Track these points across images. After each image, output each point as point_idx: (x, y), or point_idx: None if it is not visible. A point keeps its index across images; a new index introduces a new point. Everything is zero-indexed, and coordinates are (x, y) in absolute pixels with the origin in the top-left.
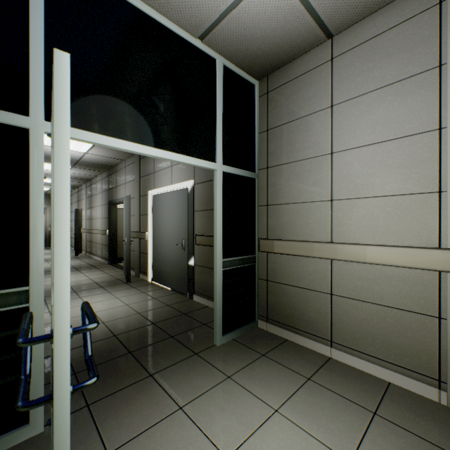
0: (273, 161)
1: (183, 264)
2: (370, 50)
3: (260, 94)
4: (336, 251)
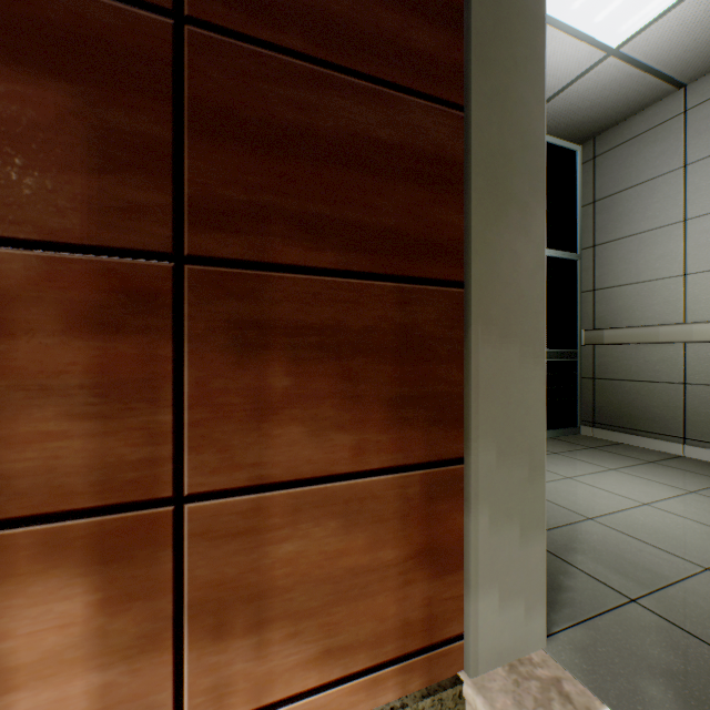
0: (601, 237)
1: None
2: None
3: (583, 161)
4: (690, 332)
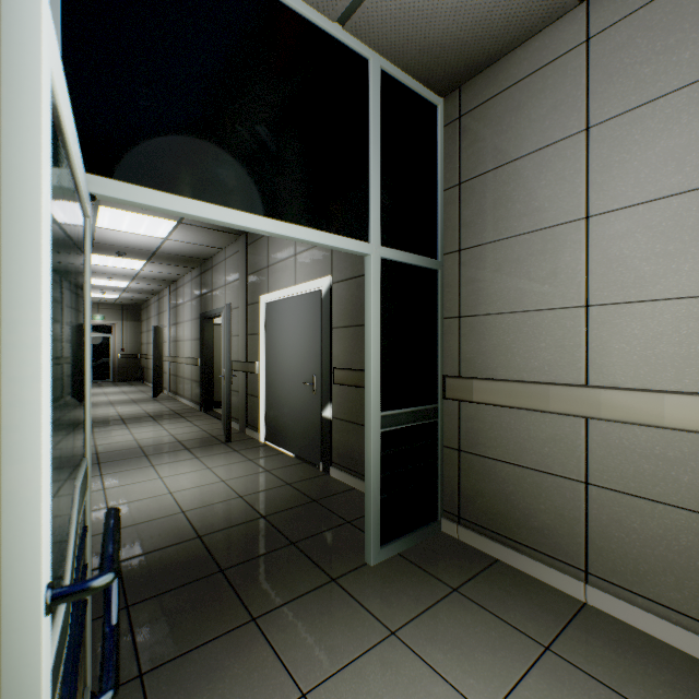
0: (470, 238)
1: (313, 415)
2: (672, 11)
3: (446, 121)
4: (597, 402)
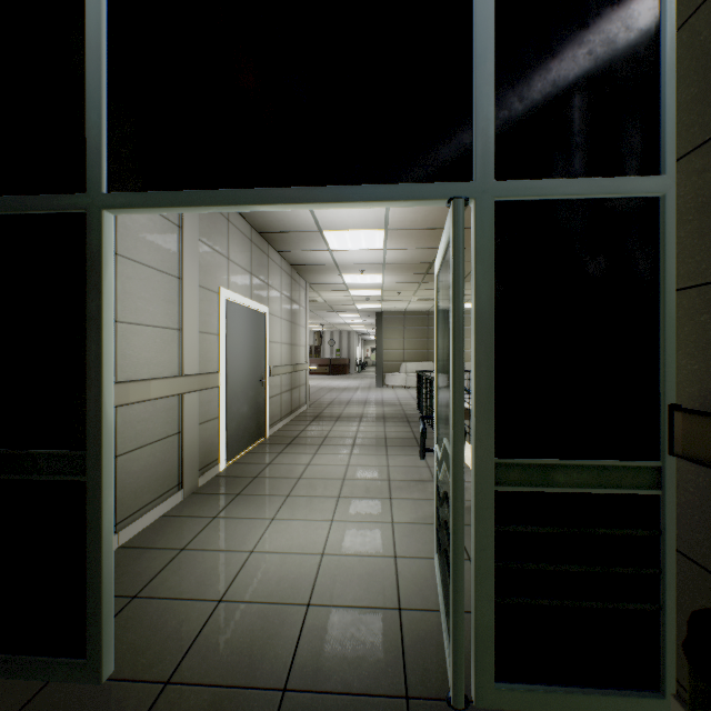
0: None
1: None
2: None
3: None
4: (129, 392)
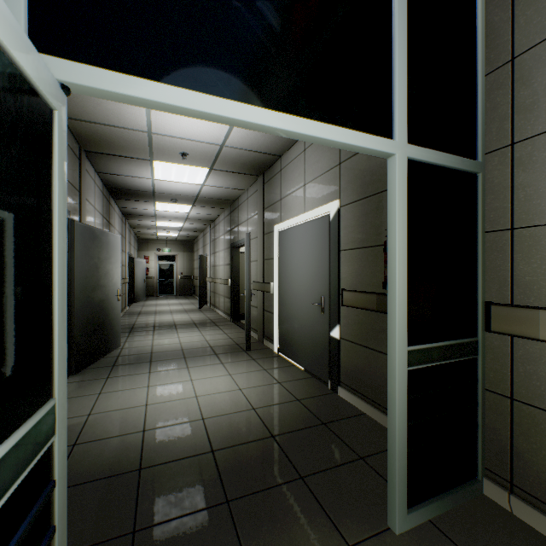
0: (530, 124)
1: (321, 333)
2: None
3: None
4: None
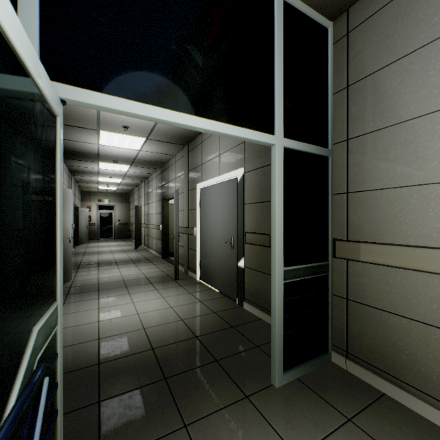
0: (357, 129)
1: (231, 264)
2: None
3: (335, 39)
4: None
